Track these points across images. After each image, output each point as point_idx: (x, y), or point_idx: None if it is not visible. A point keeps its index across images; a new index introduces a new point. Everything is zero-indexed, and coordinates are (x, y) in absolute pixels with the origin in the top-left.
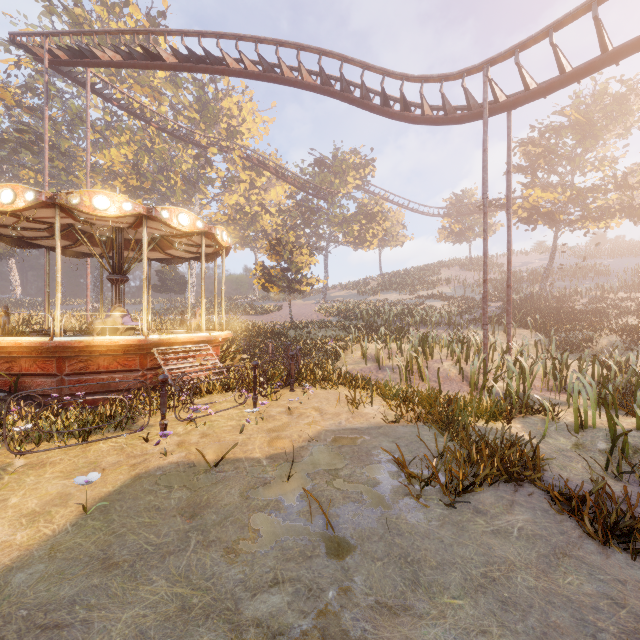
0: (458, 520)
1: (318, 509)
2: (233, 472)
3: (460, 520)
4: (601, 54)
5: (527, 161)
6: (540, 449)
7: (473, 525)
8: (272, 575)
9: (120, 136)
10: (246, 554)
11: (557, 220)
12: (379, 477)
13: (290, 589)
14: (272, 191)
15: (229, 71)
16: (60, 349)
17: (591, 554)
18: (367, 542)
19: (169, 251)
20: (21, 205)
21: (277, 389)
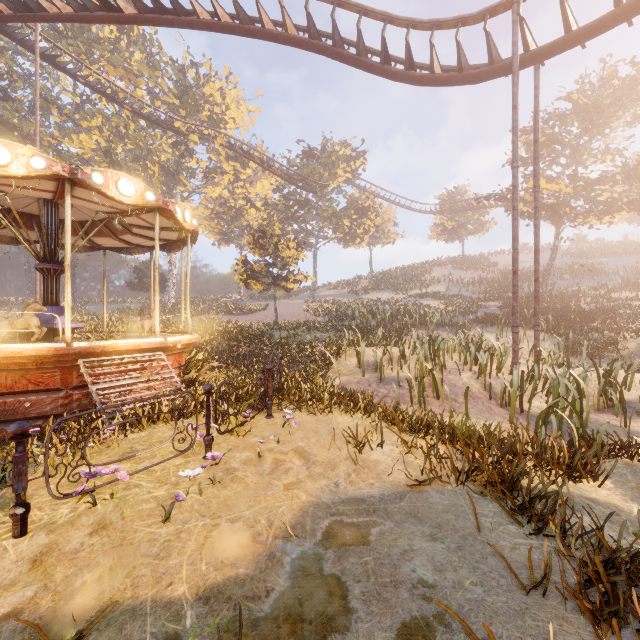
0: None
1: None
2: None
3: None
4: None
5: (528, 152)
6: None
7: None
8: None
9: (91, 121)
10: None
11: (561, 214)
12: None
13: None
14: (258, 184)
15: (199, 23)
16: None
17: None
18: None
19: (124, 237)
20: None
21: (246, 418)
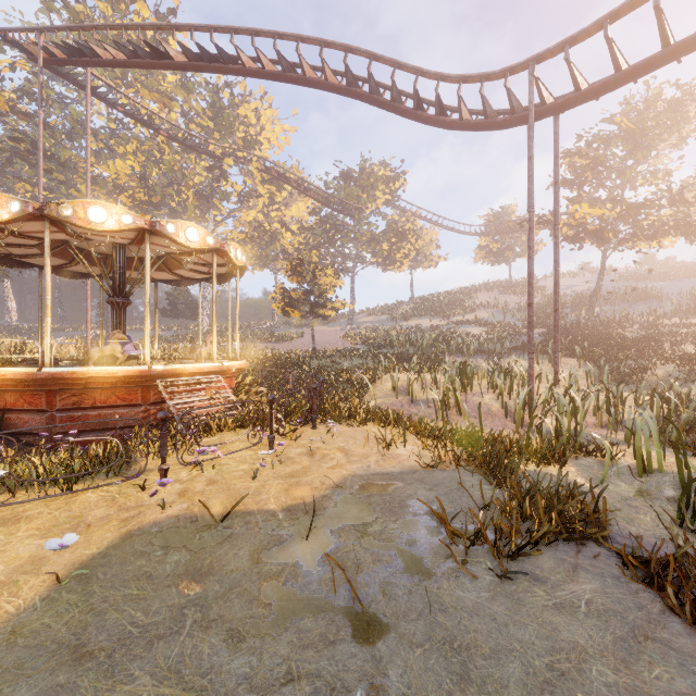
0: (512, 590)
1: (343, 576)
2: (243, 528)
3: (515, 590)
4: (662, 49)
5: (573, 174)
6: (601, 498)
7: (531, 597)
8: (285, 668)
9: (126, 146)
10: (254, 638)
11: (606, 238)
12: (415, 534)
13: (307, 688)
14: (293, 207)
15: (245, 71)
16: (50, 381)
17: (679, 636)
18: (403, 621)
19: (177, 271)
20: (5, 217)
21: (297, 426)
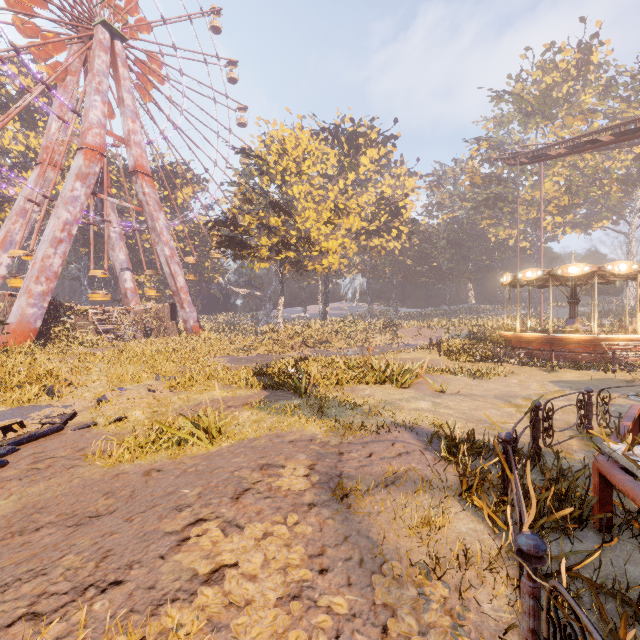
0: None
1: None
2: None
3: None
4: None
5: None
6: None
7: None
8: None
9: (552, 168)
10: None
11: None
12: None
13: None
14: None
15: None
16: (552, 339)
17: None
18: None
19: (609, 278)
20: (535, 277)
21: None
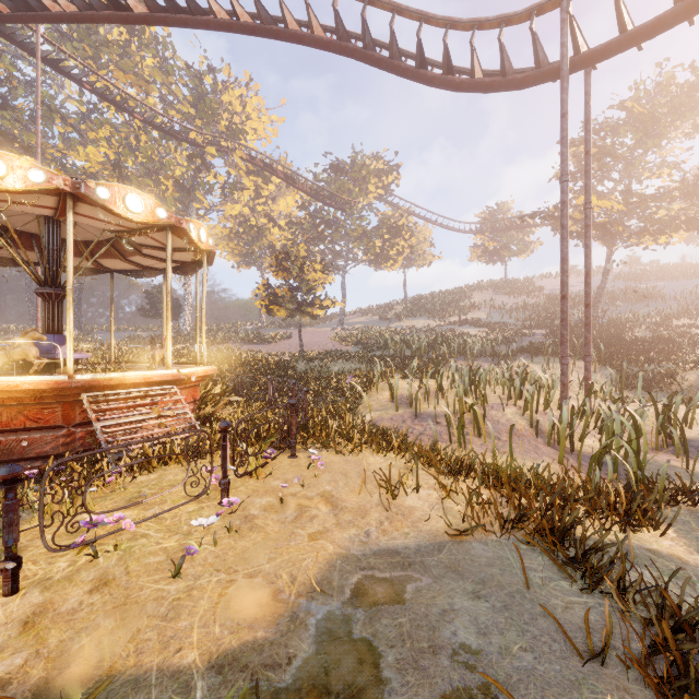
0: None
1: None
2: None
3: None
4: None
5: (577, 165)
6: None
7: None
8: None
9: (99, 131)
10: None
11: (613, 233)
12: None
13: None
14: (281, 201)
15: (216, 23)
16: None
17: None
18: None
19: (133, 258)
20: None
21: (267, 459)
